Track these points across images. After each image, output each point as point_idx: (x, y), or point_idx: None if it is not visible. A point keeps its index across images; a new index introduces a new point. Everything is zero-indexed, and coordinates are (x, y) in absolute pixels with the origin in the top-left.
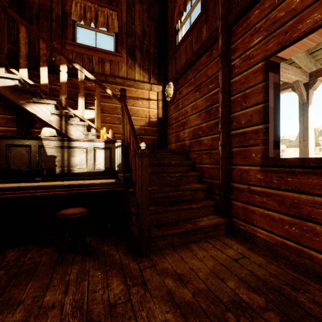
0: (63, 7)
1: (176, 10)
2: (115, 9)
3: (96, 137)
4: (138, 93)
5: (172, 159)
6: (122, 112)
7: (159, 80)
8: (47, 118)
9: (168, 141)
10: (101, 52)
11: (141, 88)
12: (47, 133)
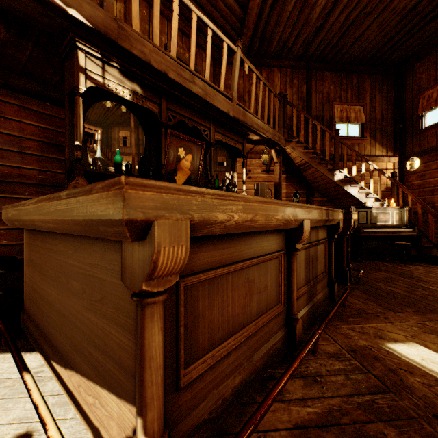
0: (329, 114)
1: (421, 100)
2: (362, 105)
3: (379, 204)
4: (378, 165)
5: (428, 218)
6: (393, 187)
7: (395, 152)
8: (355, 195)
9: (406, 203)
10: (352, 139)
11: (380, 162)
12: (370, 204)
